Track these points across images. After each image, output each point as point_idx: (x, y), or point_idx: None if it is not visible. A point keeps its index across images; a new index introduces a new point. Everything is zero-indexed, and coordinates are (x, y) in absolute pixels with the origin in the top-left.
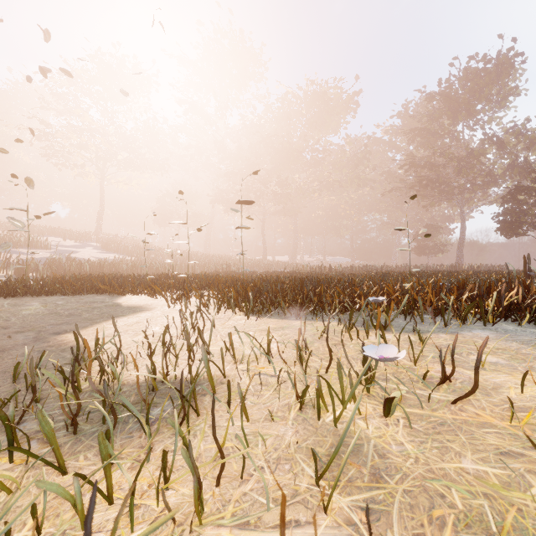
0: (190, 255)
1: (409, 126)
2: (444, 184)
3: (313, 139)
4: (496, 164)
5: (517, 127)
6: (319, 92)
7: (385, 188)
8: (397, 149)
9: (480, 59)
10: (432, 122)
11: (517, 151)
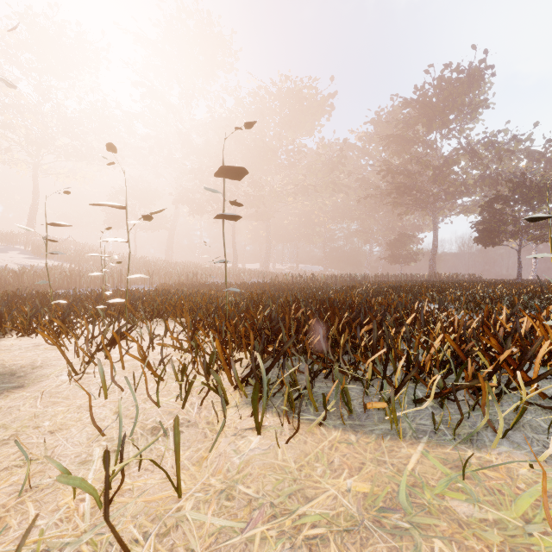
0: (148, 262)
1: (381, 133)
2: (420, 192)
3: (287, 139)
4: (468, 174)
5: (488, 139)
6: (294, 90)
7: (359, 195)
8: (370, 156)
9: (453, 69)
10: (408, 129)
11: (487, 162)
